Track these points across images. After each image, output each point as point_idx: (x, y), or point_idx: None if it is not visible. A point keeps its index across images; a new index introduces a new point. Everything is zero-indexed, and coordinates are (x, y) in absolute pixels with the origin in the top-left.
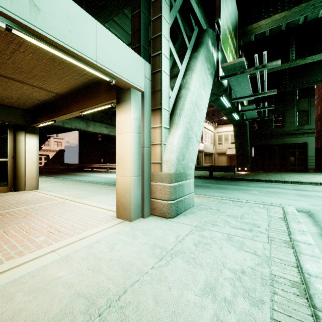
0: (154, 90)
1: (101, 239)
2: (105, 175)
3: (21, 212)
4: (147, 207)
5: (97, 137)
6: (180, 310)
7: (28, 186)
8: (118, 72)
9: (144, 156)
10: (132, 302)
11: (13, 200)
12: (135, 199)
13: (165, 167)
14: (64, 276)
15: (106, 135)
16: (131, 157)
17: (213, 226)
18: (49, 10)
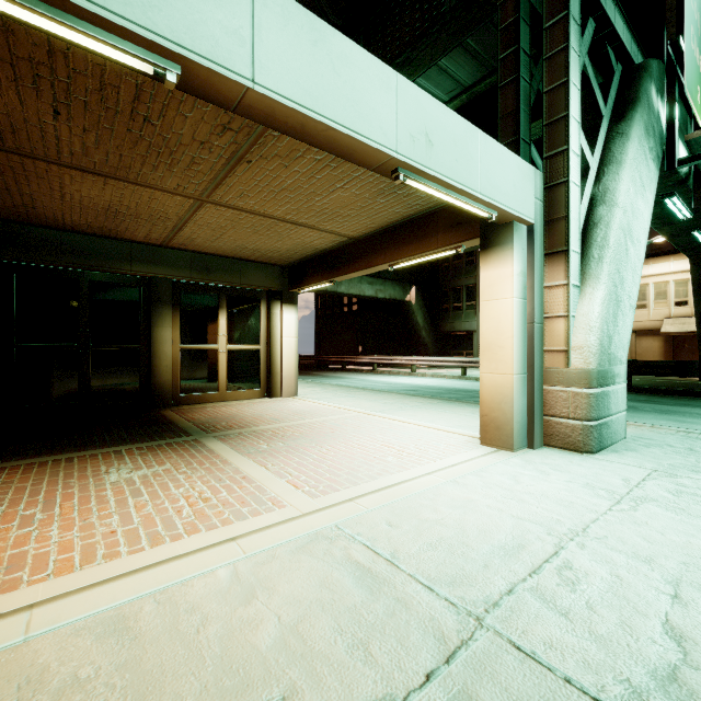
0: (551, 218)
1: (485, 468)
2: (376, 377)
3: (319, 426)
4: (537, 430)
5: (351, 303)
6: (697, 555)
7: (286, 390)
8: (503, 201)
9: (533, 339)
10: (608, 536)
11: (286, 410)
12: (518, 415)
13: (576, 358)
14: (478, 500)
15: (370, 298)
16: (513, 341)
17: (694, 472)
18: (439, 141)
